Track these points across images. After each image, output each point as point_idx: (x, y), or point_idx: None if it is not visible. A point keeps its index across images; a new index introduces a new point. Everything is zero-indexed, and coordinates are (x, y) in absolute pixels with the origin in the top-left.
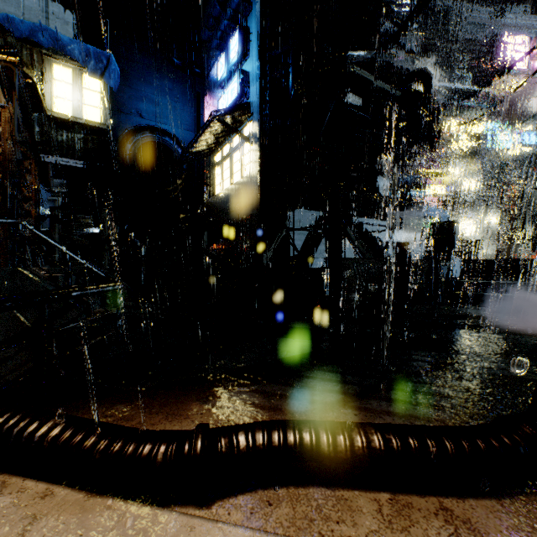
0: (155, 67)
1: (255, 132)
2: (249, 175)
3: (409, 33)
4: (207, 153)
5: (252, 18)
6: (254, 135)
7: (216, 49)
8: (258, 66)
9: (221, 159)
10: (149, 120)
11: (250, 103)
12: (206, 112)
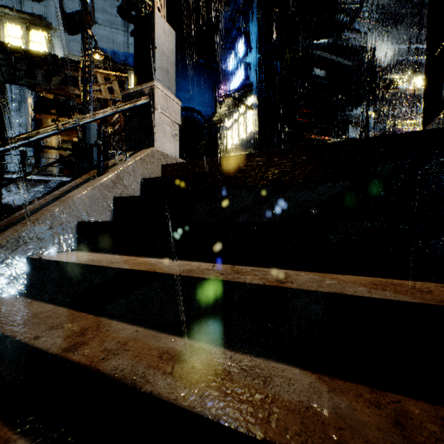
0: (188, 67)
1: (255, 102)
2: (251, 132)
3: (361, 21)
4: (222, 121)
5: (253, 27)
6: (254, 104)
7: (228, 50)
8: (256, 58)
9: (232, 124)
10: (185, 103)
11: (251, 83)
12: (221, 94)
